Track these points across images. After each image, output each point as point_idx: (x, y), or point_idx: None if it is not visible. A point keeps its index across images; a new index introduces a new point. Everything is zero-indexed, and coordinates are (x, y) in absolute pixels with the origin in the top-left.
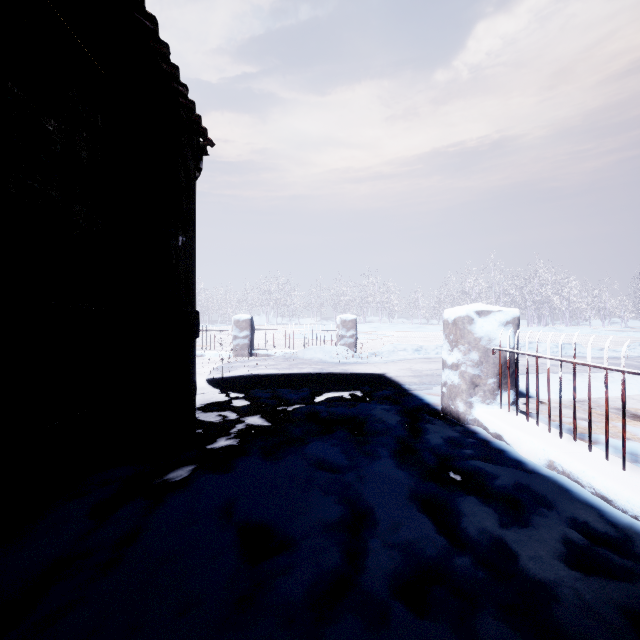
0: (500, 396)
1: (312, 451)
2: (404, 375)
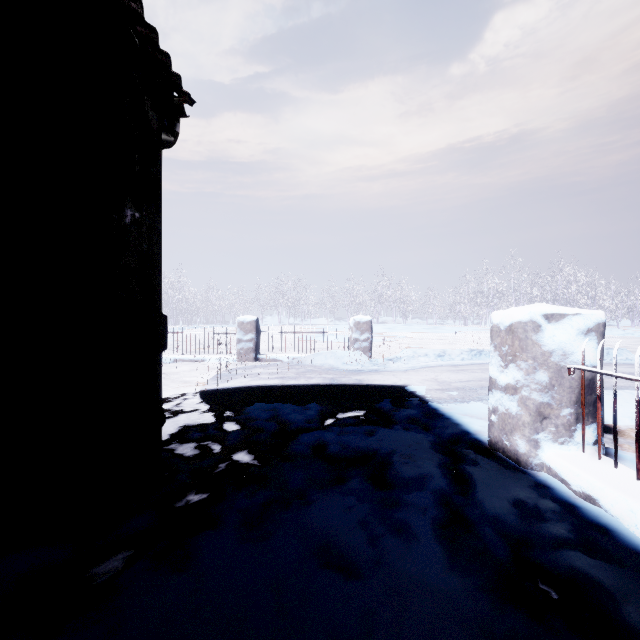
0: (583, 435)
1: (314, 525)
2: (430, 388)
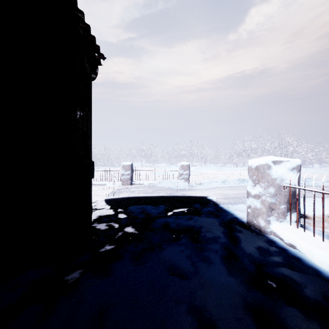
0: (290, 217)
1: (166, 258)
2: (218, 197)
